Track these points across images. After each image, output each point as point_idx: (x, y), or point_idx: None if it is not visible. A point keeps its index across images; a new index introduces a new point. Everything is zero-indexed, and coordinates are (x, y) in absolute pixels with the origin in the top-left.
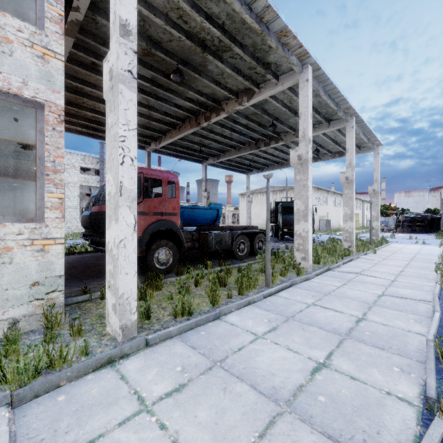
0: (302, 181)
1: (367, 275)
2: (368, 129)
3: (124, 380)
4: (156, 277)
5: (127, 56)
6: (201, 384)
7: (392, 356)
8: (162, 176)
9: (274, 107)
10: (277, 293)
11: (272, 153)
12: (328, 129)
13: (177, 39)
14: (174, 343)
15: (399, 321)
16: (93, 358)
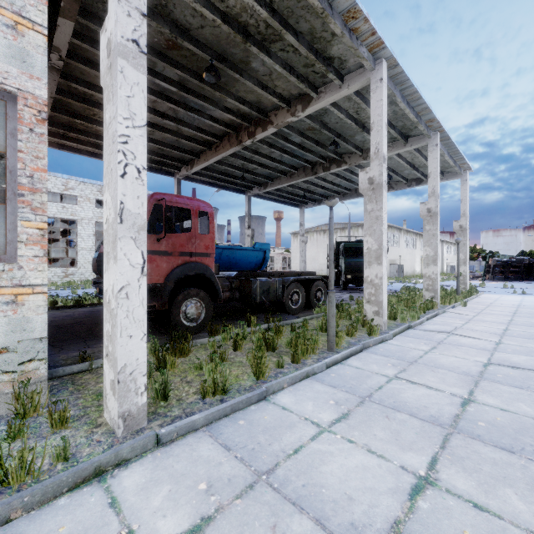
0: (374, 212)
1: (462, 335)
2: (455, 148)
3: (115, 508)
4: (182, 338)
5: (130, 19)
6: (235, 517)
7: (530, 464)
8: (191, 204)
9: (336, 120)
10: (345, 361)
11: (332, 181)
12: (404, 148)
13: (211, 24)
14: (198, 440)
15: (523, 404)
16: (70, 469)
